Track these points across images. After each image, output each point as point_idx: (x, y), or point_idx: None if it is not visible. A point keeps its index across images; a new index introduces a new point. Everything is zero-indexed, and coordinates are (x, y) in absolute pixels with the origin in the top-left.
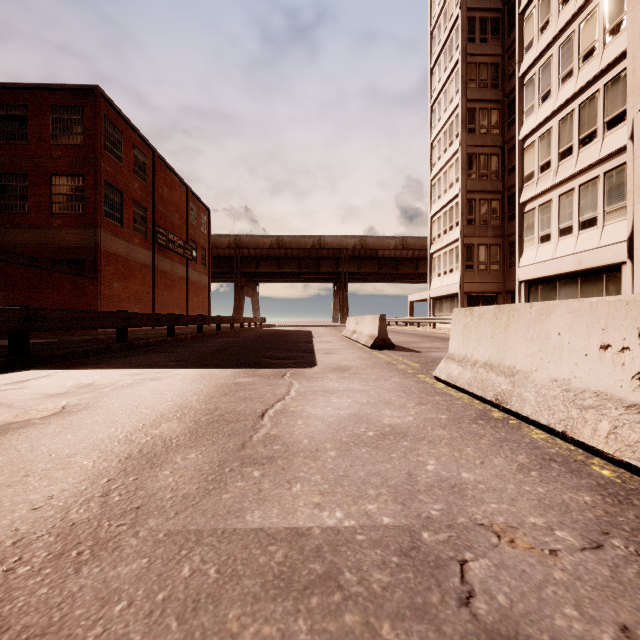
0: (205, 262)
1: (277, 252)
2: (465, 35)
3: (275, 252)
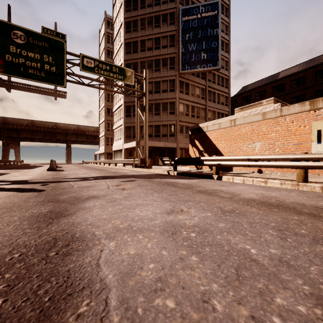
0: None
1: (31, 128)
2: None
3: (30, 128)
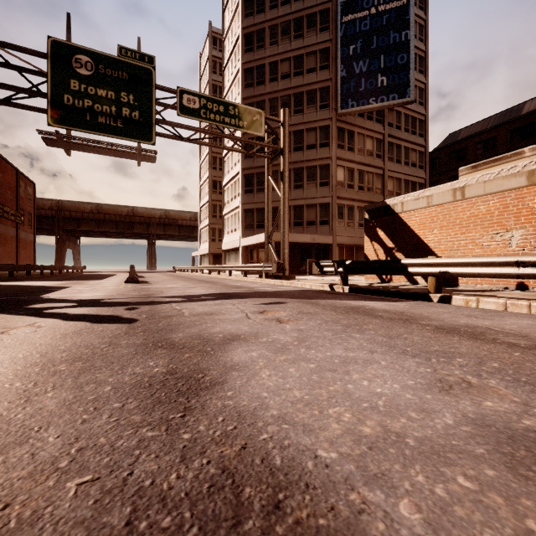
0: (31, 224)
1: (97, 216)
2: None
3: (95, 216)
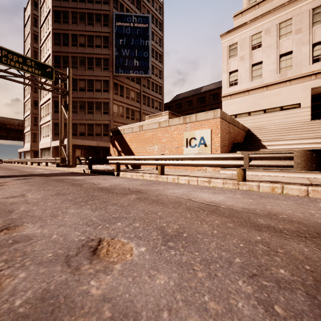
0: None
1: None
2: (32, 56)
3: None
